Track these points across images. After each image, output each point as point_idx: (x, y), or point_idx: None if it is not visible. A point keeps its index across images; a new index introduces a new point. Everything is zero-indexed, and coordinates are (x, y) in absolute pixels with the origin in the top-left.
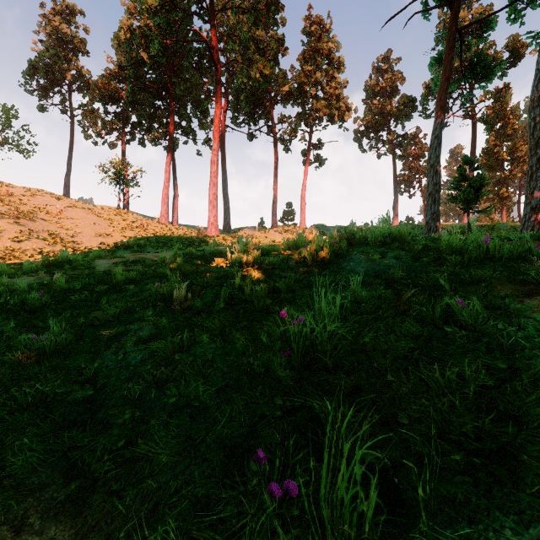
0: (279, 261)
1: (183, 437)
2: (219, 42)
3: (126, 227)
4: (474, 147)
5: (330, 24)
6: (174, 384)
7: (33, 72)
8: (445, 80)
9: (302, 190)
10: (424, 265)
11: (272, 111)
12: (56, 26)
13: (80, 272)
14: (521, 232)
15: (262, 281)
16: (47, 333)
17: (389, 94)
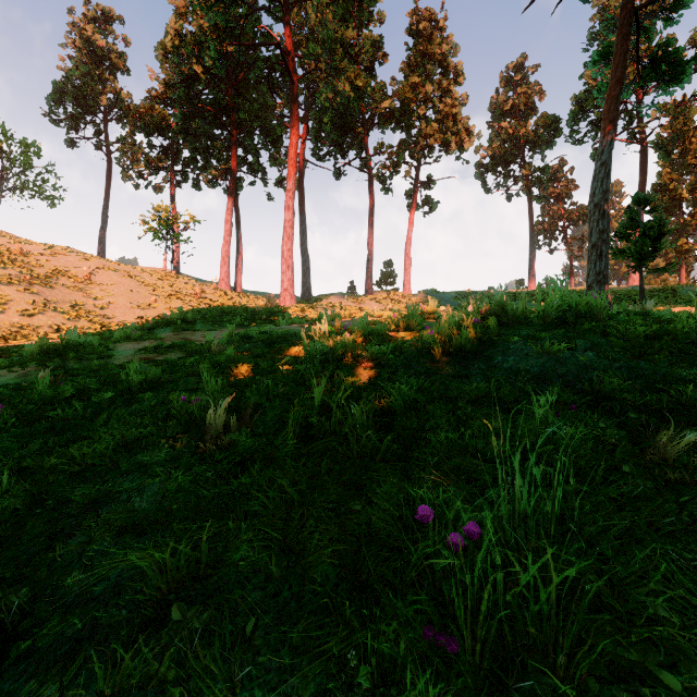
0: (388, 355)
1: None
2: (296, 50)
3: (174, 295)
4: (644, 182)
5: (444, 20)
6: None
7: (59, 97)
8: (616, 82)
9: (406, 243)
10: (658, 366)
11: (366, 139)
12: (88, 37)
13: (88, 363)
14: None
15: (361, 391)
16: None
17: (523, 114)
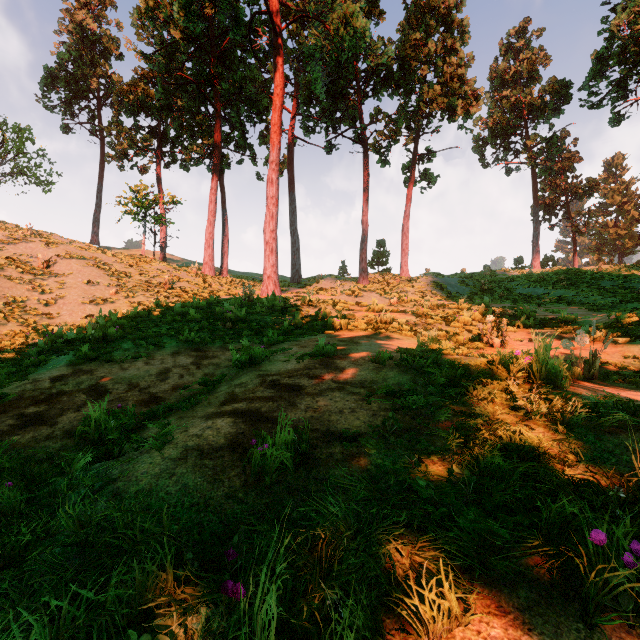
0: None
1: None
2: (285, 20)
3: (140, 285)
4: None
5: None
6: None
7: (51, 82)
8: None
9: (404, 222)
10: None
11: (360, 107)
12: (79, 21)
13: None
14: None
15: None
16: None
17: (524, 83)
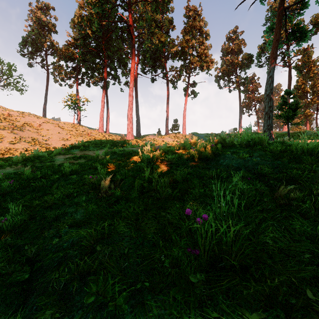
0: (175, 159)
1: None
2: (134, 23)
3: (78, 134)
4: (290, 84)
5: (201, 11)
6: (93, 277)
7: (25, 44)
8: (276, 41)
9: (184, 111)
10: (284, 163)
11: (165, 64)
12: (38, 16)
13: (44, 164)
14: None
15: (164, 173)
16: (9, 214)
17: (236, 53)
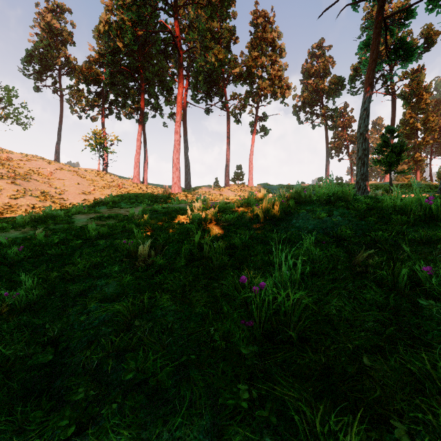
0: (234, 219)
1: (138, 426)
2: (182, 33)
3: (105, 186)
4: (394, 118)
5: (273, 17)
6: (132, 354)
7: (30, 60)
8: (372, 61)
9: (250, 155)
10: (370, 223)
11: (225, 90)
12: (48, 22)
13: (61, 226)
14: (440, 190)
15: (219, 237)
16: (21, 288)
17: (322, 76)
